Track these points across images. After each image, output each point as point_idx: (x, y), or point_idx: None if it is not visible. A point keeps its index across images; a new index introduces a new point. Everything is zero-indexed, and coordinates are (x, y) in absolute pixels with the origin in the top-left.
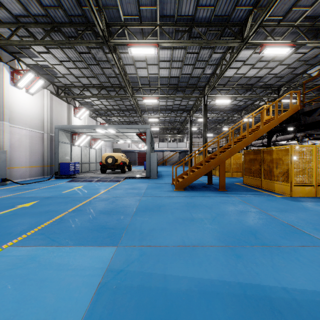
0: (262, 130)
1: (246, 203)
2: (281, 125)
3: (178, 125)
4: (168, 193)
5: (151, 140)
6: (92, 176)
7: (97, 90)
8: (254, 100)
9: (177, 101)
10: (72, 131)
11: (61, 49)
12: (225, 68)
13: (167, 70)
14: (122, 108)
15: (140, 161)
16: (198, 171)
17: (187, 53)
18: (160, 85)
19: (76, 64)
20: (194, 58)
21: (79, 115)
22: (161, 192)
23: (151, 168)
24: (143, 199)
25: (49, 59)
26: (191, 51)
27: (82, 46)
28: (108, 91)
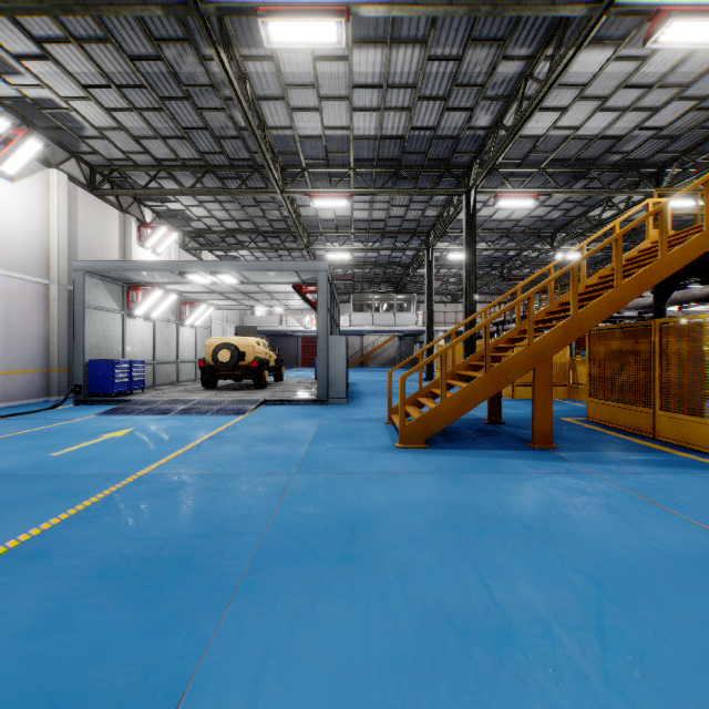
0: (663, 265)
1: (662, 510)
2: (707, 254)
3: (398, 273)
4: (379, 457)
5: (331, 304)
6: (175, 397)
7: (194, 178)
8: (588, 205)
9: (398, 209)
10: (126, 280)
11: (79, 45)
12: (534, 101)
13: (374, 117)
14: (261, 228)
15: (308, 357)
16: (470, 387)
17: (429, 58)
18: (355, 163)
19: (128, 98)
20: (447, 78)
21: (153, 242)
22: (357, 455)
23: (330, 377)
24: (297, 488)
25: (52, 79)
26: (440, 54)
27: (137, 36)
28: (223, 179)
